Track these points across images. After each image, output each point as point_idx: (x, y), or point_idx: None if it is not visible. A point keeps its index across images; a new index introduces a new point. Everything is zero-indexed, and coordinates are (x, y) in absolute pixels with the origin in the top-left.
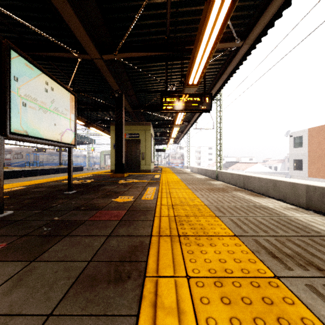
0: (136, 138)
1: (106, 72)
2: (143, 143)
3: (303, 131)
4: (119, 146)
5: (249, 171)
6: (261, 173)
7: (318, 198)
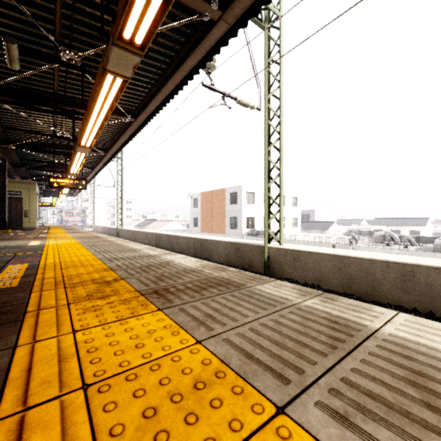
0: (17, 196)
1: None
2: (26, 201)
3: (198, 194)
4: (2, 205)
5: (164, 230)
6: (173, 231)
7: (158, 240)
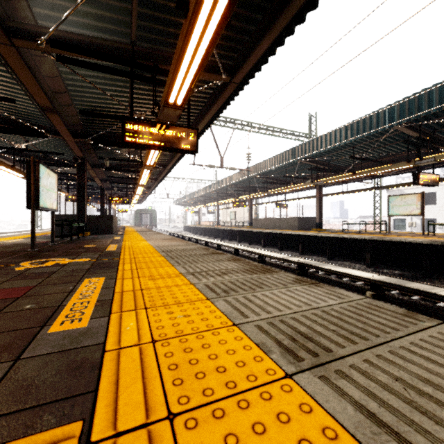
0: None
1: None
2: None
3: None
4: None
5: None
6: None
7: None
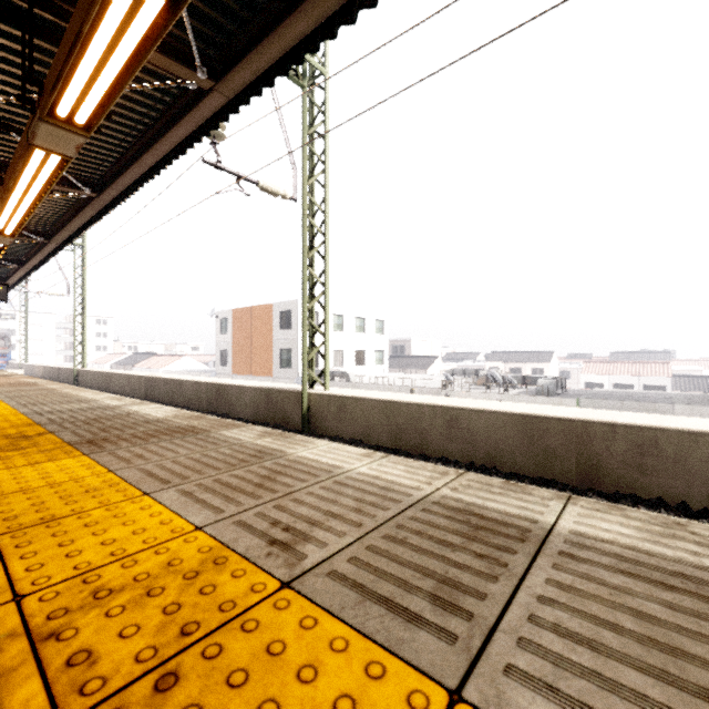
0: None
1: None
2: None
3: (229, 312)
4: None
5: (168, 371)
6: (185, 372)
7: (150, 388)
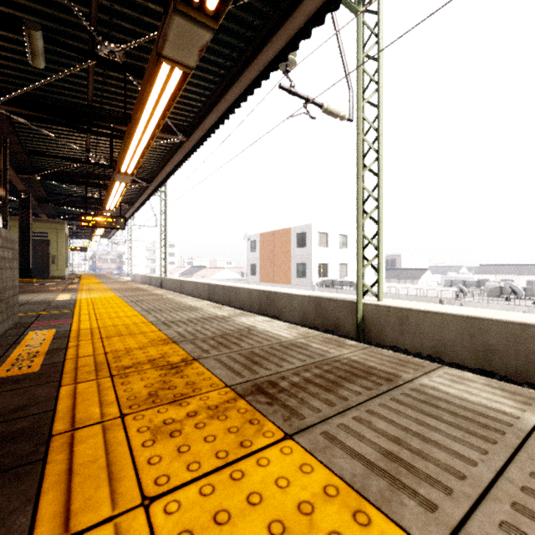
0: (43, 238)
1: (17, 182)
2: (54, 244)
3: (257, 235)
4: (25, 250)
5: (214, 279)
6: (225, 280)
7: (212, 292)
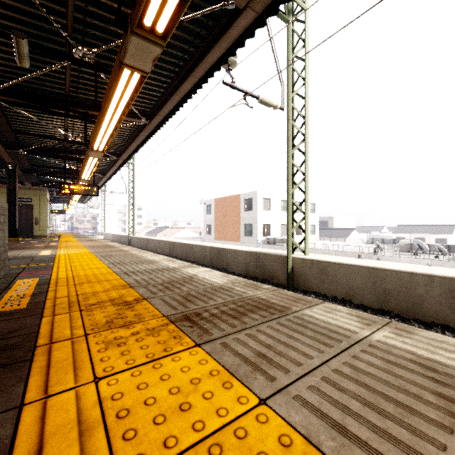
0: (27, 203)
1: (5, 156)
2: (37, 208)
3: (212, 200)
4: (12, 213)
5: (176, 237)
6: (185, 238)
7: (172, 248)
